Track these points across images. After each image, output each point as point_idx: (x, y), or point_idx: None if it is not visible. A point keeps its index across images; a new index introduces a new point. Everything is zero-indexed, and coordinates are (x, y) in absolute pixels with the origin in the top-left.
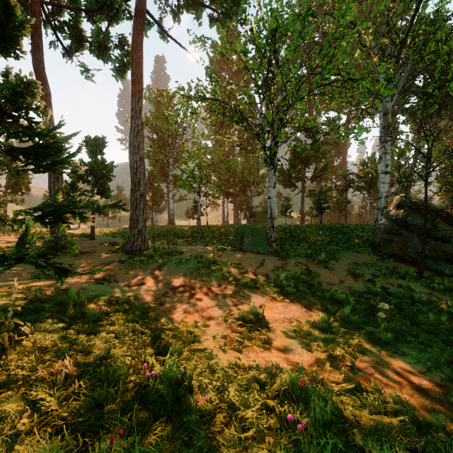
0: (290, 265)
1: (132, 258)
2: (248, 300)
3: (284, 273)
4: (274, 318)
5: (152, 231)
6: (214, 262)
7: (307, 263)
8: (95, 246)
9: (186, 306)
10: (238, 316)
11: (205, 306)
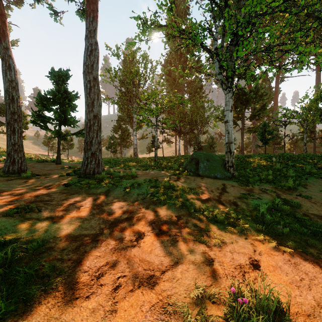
0: (256, 191)
1: (81, 181)
2: (225, 248)
3: (255, 201)
4: (301, 309)
5: (118, 160)
6: (171, 187)
7: (274, 190)
8: (54, 169)
9: (123, 266)
10: (228, 310)
11: (158, 264)
